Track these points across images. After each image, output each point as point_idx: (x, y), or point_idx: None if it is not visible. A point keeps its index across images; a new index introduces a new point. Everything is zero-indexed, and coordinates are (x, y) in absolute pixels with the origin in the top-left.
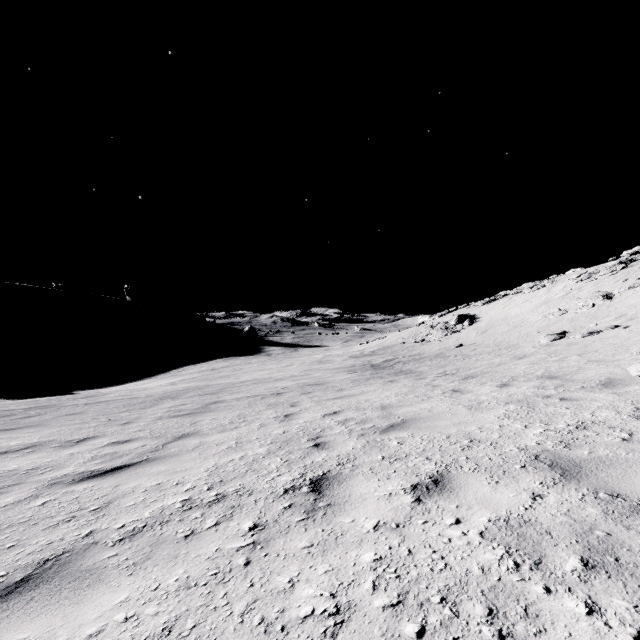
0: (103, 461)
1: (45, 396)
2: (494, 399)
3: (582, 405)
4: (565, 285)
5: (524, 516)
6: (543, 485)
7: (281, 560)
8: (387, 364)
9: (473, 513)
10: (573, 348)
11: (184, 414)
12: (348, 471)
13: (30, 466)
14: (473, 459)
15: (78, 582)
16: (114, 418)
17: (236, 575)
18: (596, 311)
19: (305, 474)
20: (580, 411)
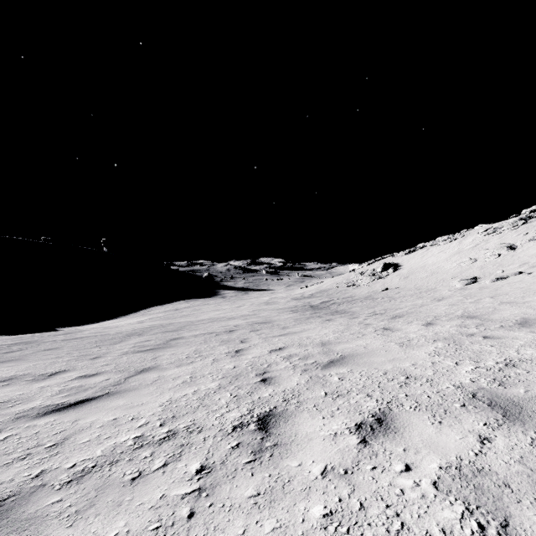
0: (69, 394)
1: (33, 332)
2: (422, 337)
3: (505, 343)
4: (474, 238)
5: (476, 463)
6: (488, 427)
7: (226, 512)
8: (324, 305)
9: (422, 458)
10: (485, 291)
11: (147, 349)
12: (293, 407)
13: (2, 399)
14: (412, 396)
15: (15, 534)
16: (86, 353)
17: (178, 531)
18: (502, 260)
19: (253, 410)
20: (505, 349)
